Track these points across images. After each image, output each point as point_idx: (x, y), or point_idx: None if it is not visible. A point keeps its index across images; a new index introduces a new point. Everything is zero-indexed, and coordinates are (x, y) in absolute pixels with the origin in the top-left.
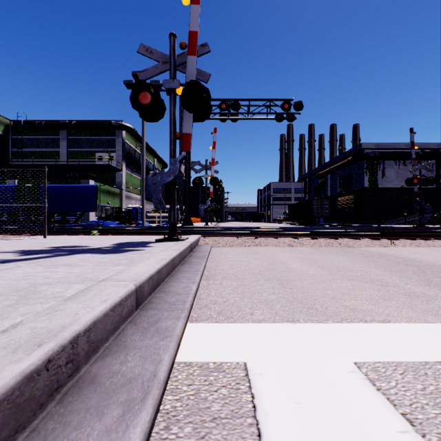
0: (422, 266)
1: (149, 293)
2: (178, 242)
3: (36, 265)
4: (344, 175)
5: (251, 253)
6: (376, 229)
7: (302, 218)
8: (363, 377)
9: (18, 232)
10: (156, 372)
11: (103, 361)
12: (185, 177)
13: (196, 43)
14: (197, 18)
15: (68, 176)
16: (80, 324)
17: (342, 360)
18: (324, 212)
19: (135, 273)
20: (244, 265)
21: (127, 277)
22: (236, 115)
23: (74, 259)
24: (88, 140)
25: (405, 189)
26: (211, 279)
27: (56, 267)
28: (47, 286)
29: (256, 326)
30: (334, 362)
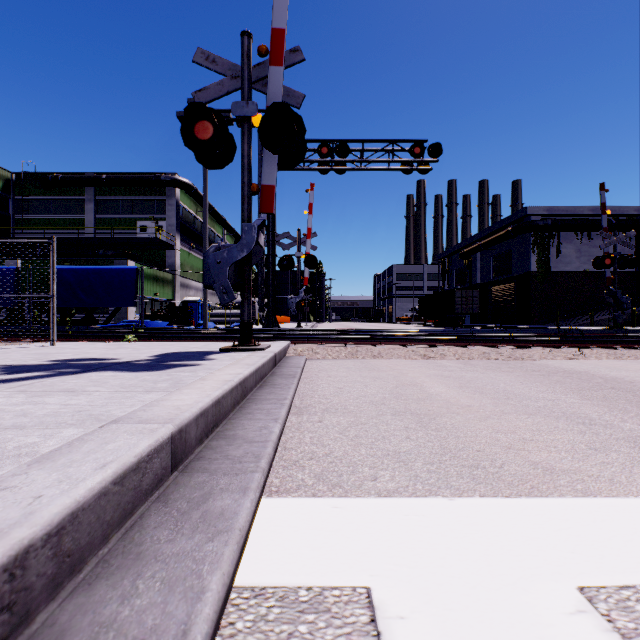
0: (637, 390)
1: (199, 440)
2: (254, 352)
3: (17, 391)
4: (501, 253)
5: (367, 370)
6: (552, 332)
7: (440, 316)
8: (606, 627)
9: (15, 337)
10: (190, 623)
11: (88, 593)
12: (267, 255)
13: (283, 46)
14: (284, 8)
15: (96, 255)
16: (35, 523)
17: (555, 583)
18: (471, 308)
19: (174, 407)
20: (357, 389)
21: (159, 414)
22: (342, 164)
23: (84, 380)
24: (126, 202)
25: (590, 273)
26: (306, 413)
27: (48, 395)
28: (15, 433)
29: (384, 503)
30: (540, 586)
